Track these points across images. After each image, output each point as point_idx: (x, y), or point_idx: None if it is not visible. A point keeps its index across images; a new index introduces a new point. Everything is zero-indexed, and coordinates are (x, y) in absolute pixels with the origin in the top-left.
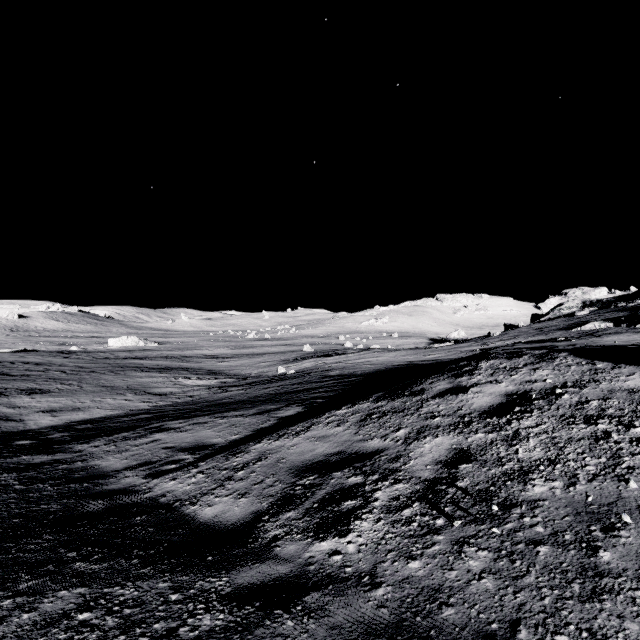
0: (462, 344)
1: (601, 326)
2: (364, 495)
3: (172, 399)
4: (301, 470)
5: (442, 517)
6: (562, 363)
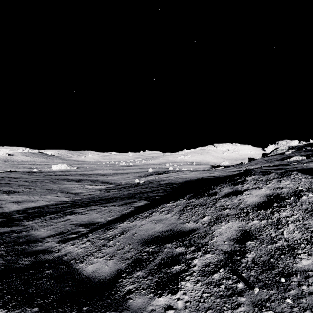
0: (228, 168)
1: (299, 159)
2: (186, 261)
3: (81, 196)
4: (146, 241)
5: (241, 281)
6: (296, 177)
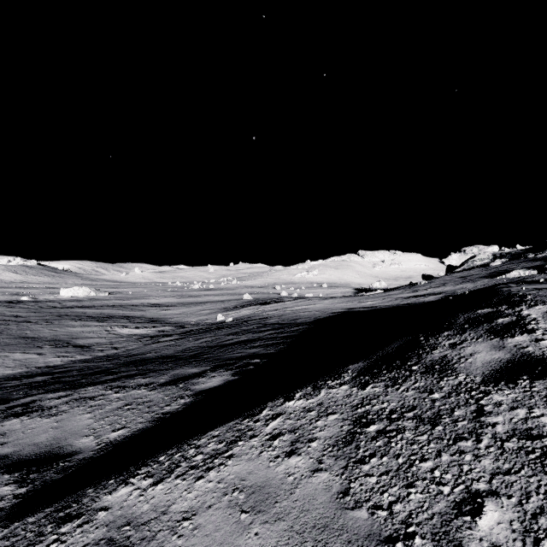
0: (393, 292)
1: (526, 274)
2: None
3: (93, 352)
4: None
5: None
6: None
